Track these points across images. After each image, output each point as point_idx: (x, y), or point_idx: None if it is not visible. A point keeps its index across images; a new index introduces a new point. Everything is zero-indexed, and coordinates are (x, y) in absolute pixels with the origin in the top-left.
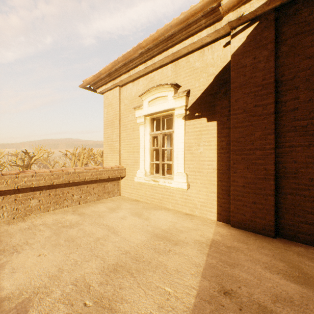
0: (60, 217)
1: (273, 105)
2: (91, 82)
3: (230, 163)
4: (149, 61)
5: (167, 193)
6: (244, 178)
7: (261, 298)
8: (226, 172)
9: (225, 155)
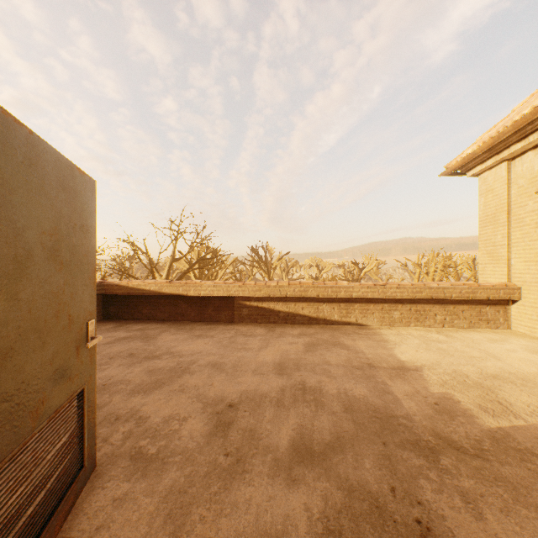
0: (423, 333)
1: None
2: (457, 167)
3: None
4: None
5: None
6: None
7: None
8: None
9: None
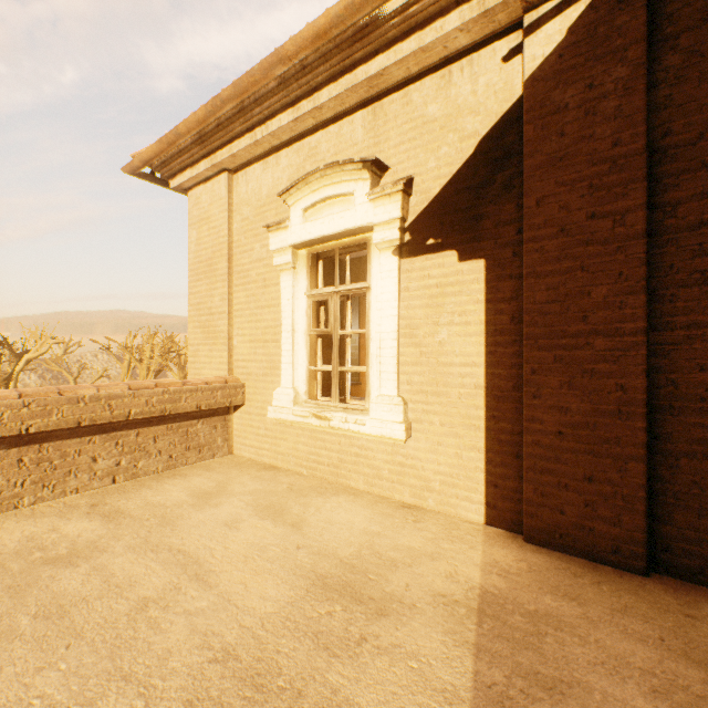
0: (45, 528)
1: (641, 212)
2: (154, 159)
3: (523, 370)
4: (305, 100)
5: (352, 449)
6: (560, 413)
7: None
8: (510, 396)
9: (509, 350)
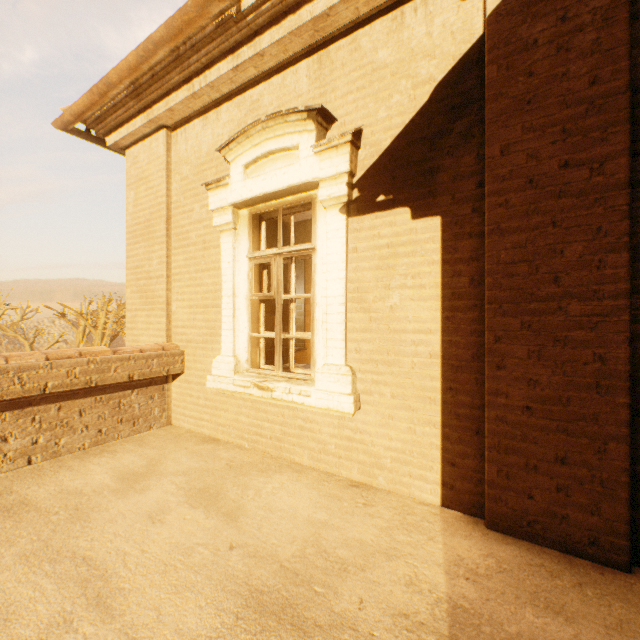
0: None
1: (624, 159)
2: (85, 112)
3: (486, 338)
4: (245, 46)
5: (296, 422)
6: (528, 385)
7: None
8: (470, 366)
9: (468, 316)
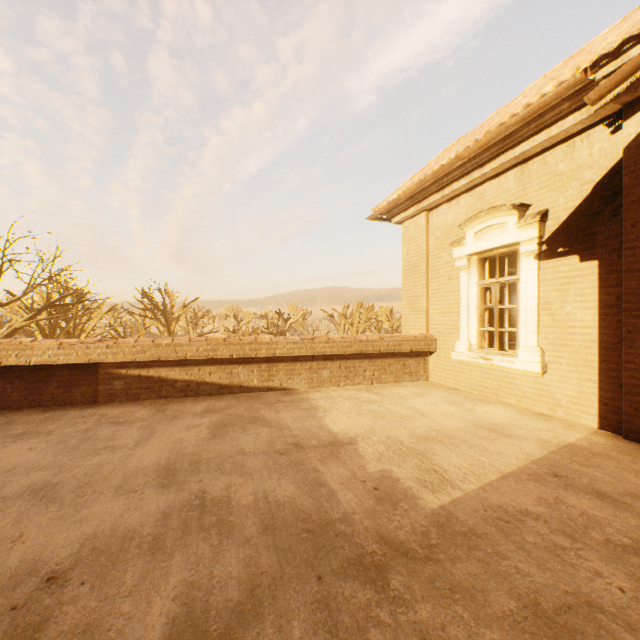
0: (354, 393)
1: None
2: (384, 212)
3: (622, 331)
4: (475, 171)
5: (506, 379)
6: None
7: (605, 488)
8: (615, 348)
9: (614, 318)
